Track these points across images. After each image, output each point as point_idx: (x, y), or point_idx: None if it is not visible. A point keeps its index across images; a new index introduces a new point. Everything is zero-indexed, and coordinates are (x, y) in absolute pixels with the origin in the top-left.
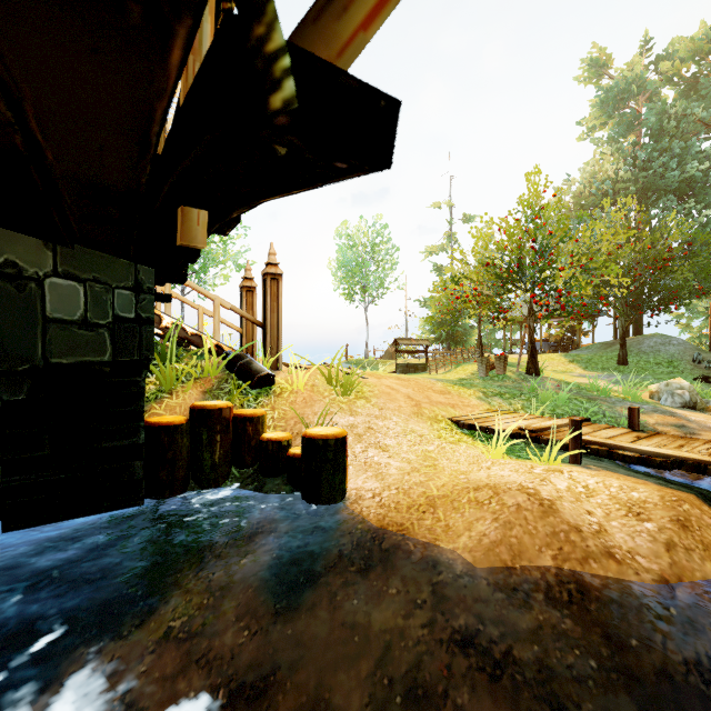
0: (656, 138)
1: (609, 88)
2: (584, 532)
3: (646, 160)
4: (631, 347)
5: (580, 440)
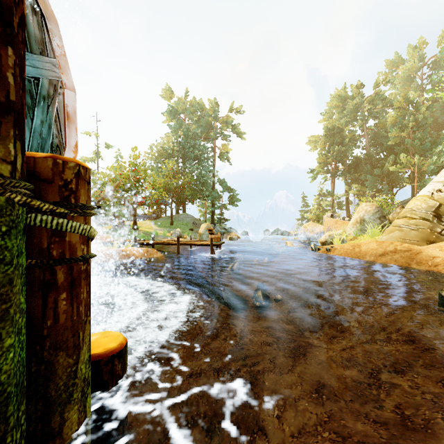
0: (187, 136)
1: (173, 106)
2: (130, 254)
3: (183, 144)
4: (176, 218)
5: (136, 242)
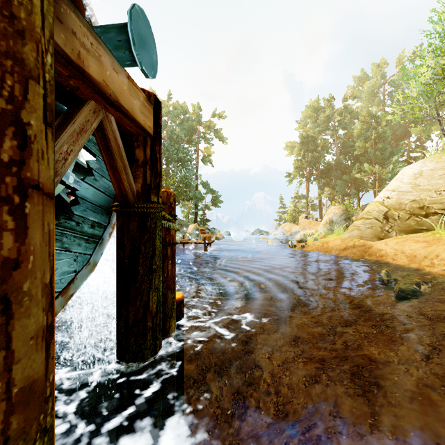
0: (171, 139)
1: None
2: None
3: (167, 147)
4: None
5: None
